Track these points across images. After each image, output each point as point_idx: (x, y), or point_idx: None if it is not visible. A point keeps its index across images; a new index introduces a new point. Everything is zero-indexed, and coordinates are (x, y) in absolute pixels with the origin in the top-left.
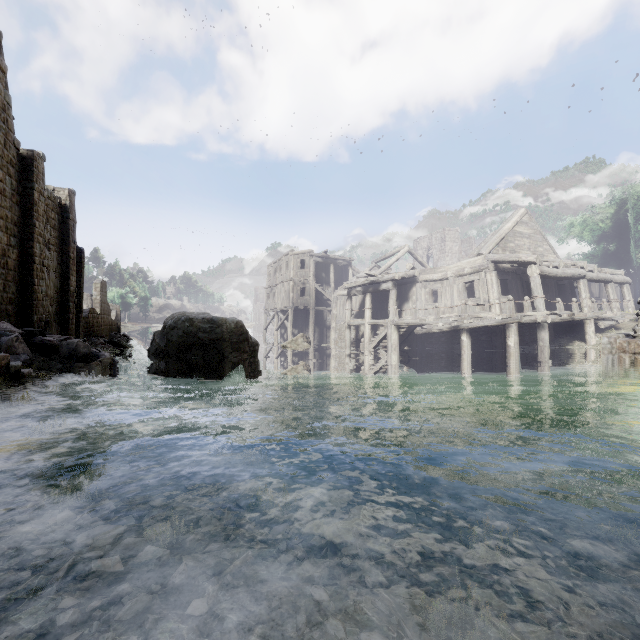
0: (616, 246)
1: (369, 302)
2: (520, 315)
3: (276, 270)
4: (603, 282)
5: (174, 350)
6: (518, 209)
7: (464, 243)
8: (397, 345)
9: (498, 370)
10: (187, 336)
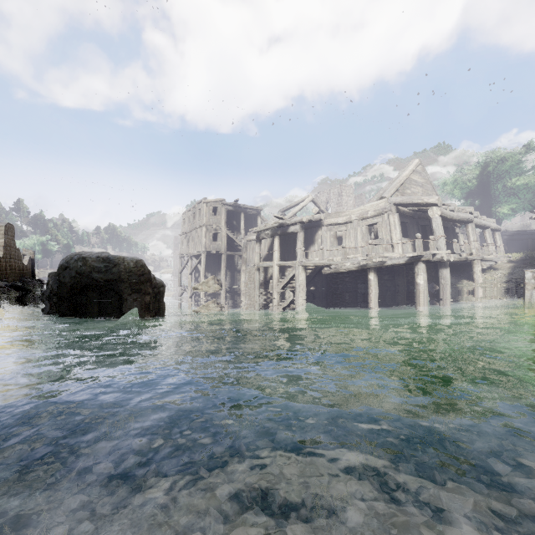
0: (480, 202)
1: (277, 244)
2: (429, 253)
3: (190, 217)
4: (483, 228)
5: (67, 292)
6: (413, 160)
7: (356, 199)
8: (305, 285)
9: (405, 308)
10: (80, 277)
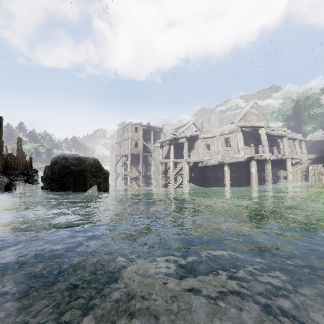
0: (294, 123)
1: (172, 149)
2: (258, 155)
3: (121, 133)
4: (293, 139)
5: (56, 177)
6: (251, 100)
7: (220, 121)
8: (188, 173)
9: (245, 186)
10: (64, 168)
